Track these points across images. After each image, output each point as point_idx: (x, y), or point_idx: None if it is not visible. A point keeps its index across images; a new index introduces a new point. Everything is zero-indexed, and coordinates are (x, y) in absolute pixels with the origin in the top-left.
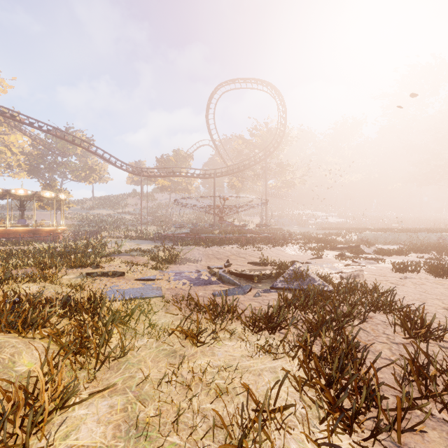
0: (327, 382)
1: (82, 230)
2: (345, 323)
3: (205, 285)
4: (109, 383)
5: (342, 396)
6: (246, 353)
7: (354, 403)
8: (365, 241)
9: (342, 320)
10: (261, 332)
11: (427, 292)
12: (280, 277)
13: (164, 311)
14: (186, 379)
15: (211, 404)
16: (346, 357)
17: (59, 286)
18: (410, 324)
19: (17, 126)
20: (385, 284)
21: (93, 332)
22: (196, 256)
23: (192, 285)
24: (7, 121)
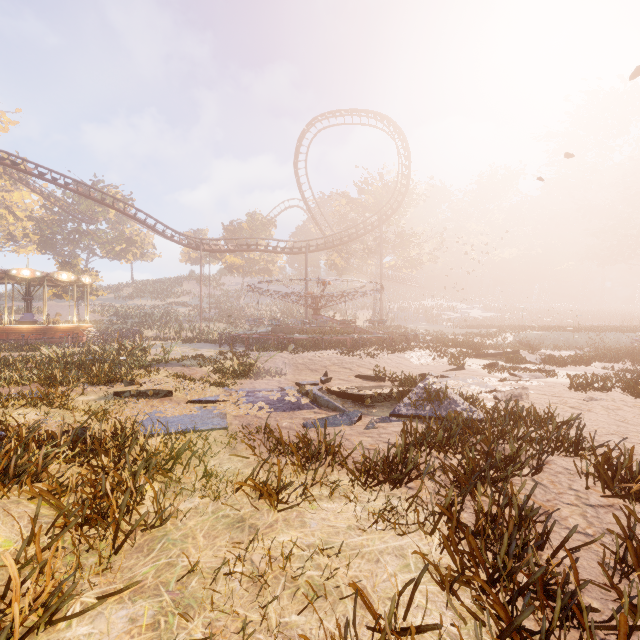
0: (490, 578)
1: (116, 329)
2: (510, 472)
3: (292, 411)
4: (133, 575)
5: (524, 611)
6: (355, 523)
7: (544, 622)
8: (525, 345)
9: (504, 468)
10: (378, 486)
11: (627, 422)
12: (404, 399)
13: (228, 452)
14: (258, 570)
15: (299, 616)
16: (518, 531)
17: (71, 413)
18: (611, 474)
19: (23, 179)
20: (562, 409)
21: (114, 488)
22: (279, 367)
23: (273, 411)
24: (8, 172)
